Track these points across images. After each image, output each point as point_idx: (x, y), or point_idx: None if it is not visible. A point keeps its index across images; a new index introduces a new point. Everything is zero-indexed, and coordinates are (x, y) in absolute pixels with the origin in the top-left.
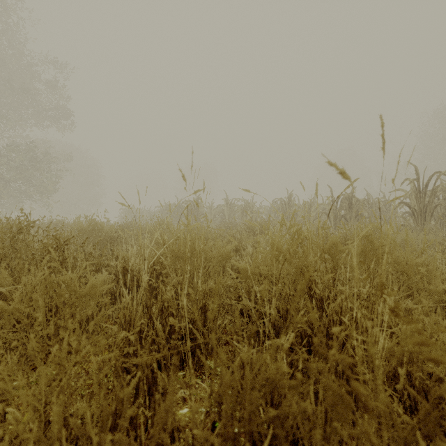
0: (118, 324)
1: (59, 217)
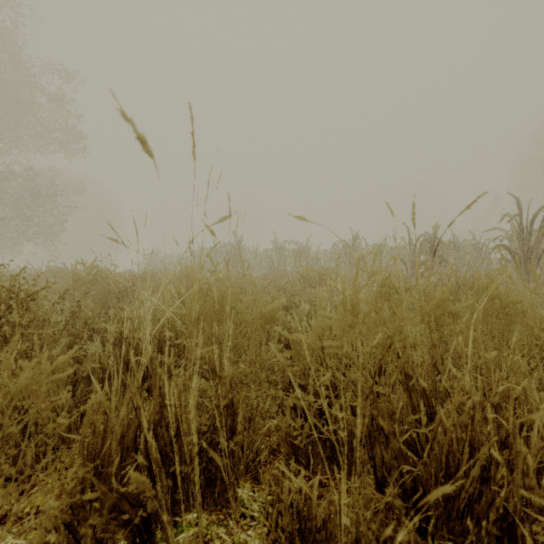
0: (81, 440)
1: (70, 265)
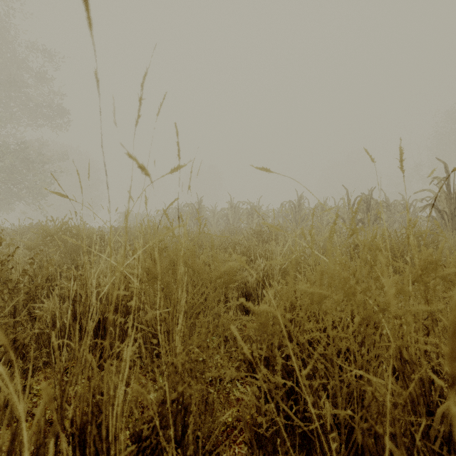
0: None
1: (57, 222)
